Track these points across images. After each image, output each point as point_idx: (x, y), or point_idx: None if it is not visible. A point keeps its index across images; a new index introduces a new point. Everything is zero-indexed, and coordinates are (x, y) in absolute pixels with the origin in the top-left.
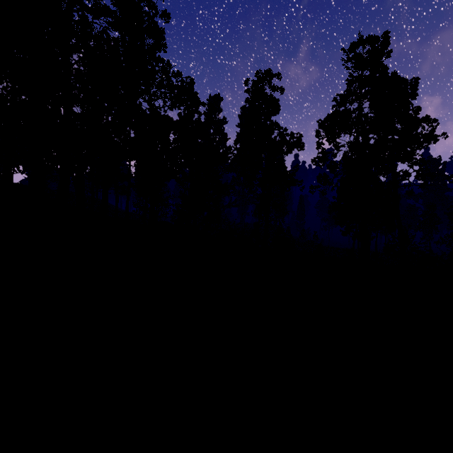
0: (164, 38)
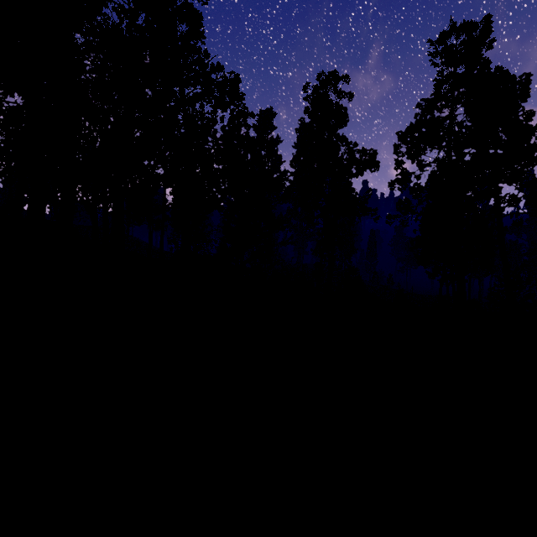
0: (201, 24)
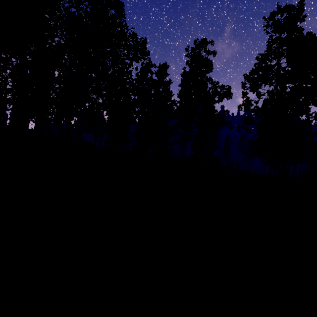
0: (123, 9)
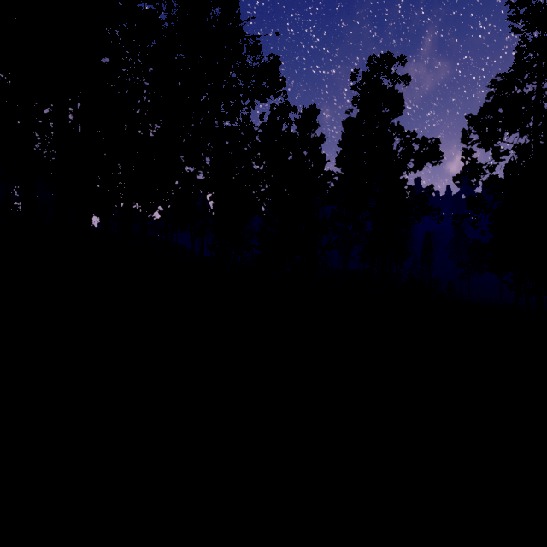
0: (237, 5)
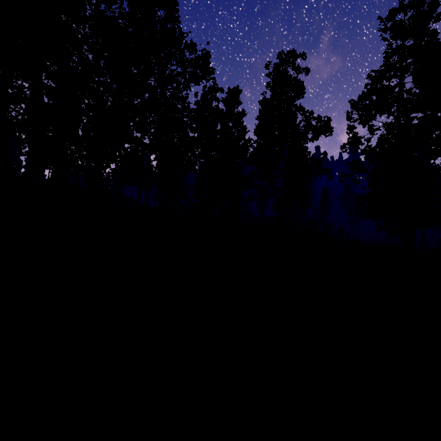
0: (177, 9)
